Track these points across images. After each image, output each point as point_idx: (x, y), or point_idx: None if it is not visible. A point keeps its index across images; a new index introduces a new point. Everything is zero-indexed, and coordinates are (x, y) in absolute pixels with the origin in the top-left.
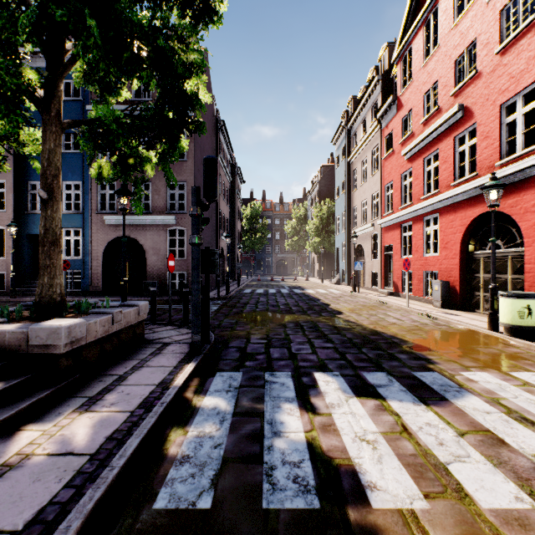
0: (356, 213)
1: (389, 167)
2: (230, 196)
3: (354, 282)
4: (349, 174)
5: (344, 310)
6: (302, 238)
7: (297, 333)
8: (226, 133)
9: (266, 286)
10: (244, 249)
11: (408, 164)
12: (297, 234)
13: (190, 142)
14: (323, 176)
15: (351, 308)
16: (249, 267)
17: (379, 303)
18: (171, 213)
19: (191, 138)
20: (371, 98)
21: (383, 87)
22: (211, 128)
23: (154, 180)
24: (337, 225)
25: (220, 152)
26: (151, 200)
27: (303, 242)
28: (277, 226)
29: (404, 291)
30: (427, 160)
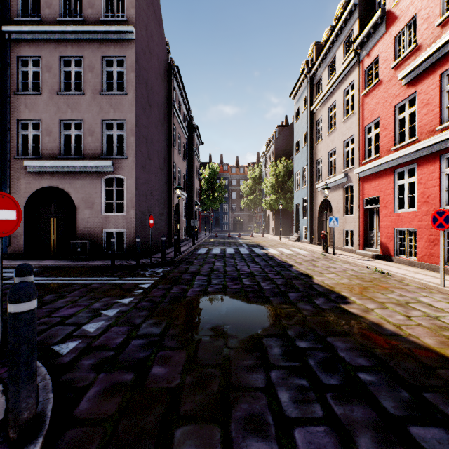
0: (320, 166)
1: (372, 103)
2: (187, 153)
3: (325, 242)
4: (312, 125)
5: (344, 290)
6: (257, 197)
7: (306, 406)
8: (182, 83)
9: (223, 244)
10: (203, 207)
11: (408, 89)
12: (252, 193)
13: (130, 72)
14: (278, 136)
15: (350, 286)
16: (208, 224)
17: (375, 272)
18: (107, 158)
19: (131, 67)
20: (343, 30)
21: (361, 11)
22: (163, 71)
23: (86, 119)
24: (296, 181)
25: (174, 101)
26: (83, 142)
27: (258, 200)
28: (233, 187)
29: (398, 254)
30: (447, 74)
